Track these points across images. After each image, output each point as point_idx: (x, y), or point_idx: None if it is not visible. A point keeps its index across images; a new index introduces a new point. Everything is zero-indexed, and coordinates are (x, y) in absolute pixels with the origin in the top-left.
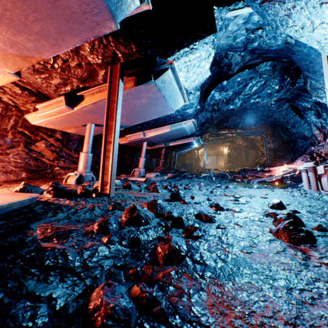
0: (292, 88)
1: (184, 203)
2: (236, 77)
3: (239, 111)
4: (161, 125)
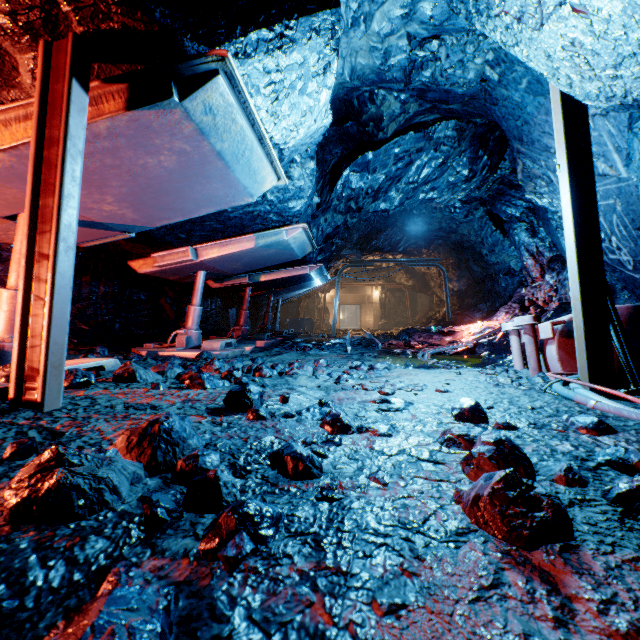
0: (491, 180)
1: (255, 417)
2: (391, 145)
3: (398, 218)
4: (235, 234)
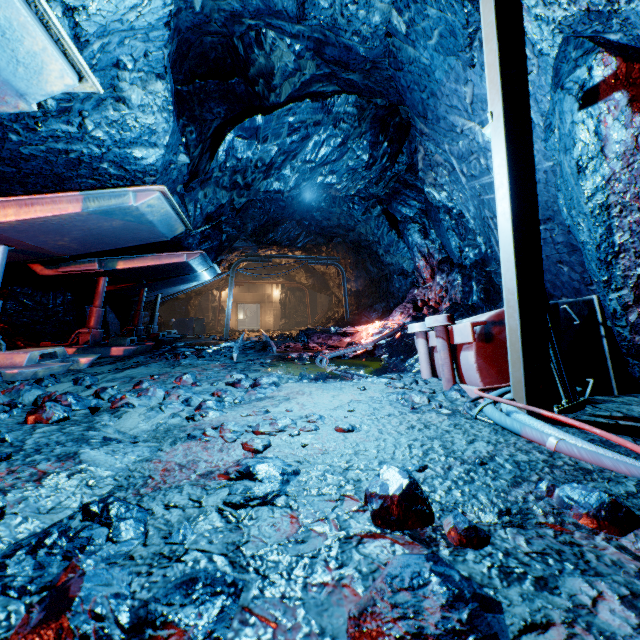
0: (389, 176)
1: None
2: (285, 111)
3: (297, 209)
4: (48, 191)
